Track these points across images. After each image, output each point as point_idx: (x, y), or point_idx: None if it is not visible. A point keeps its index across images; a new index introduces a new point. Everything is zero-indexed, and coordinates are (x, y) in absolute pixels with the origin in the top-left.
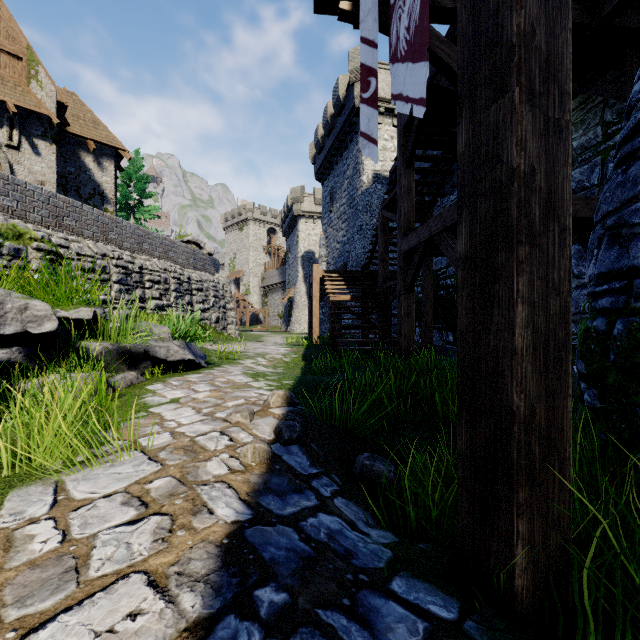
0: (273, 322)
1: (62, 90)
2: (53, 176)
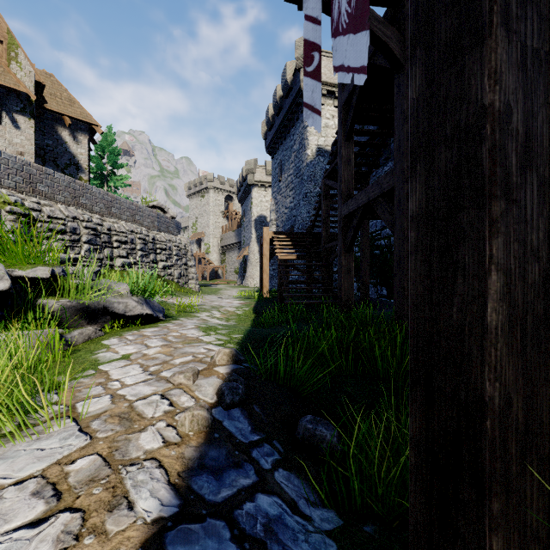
0: (230, 277)
1: (41, 72)
2: (31, 147)
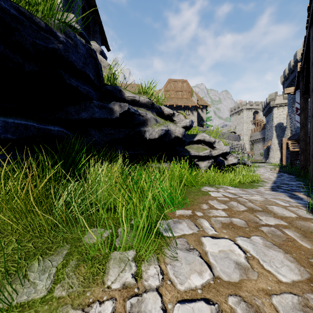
0: (257, 157)
1: None
2: (196, 119)
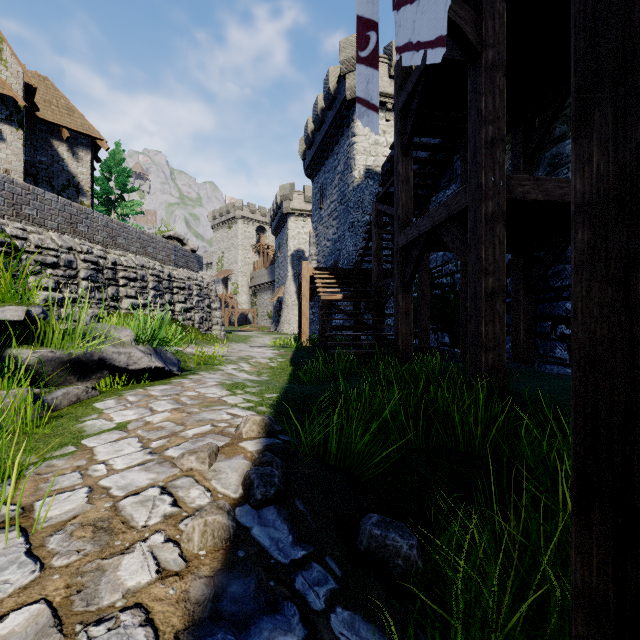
0: (262, 322)
1: (33, 74)
2: (20, 164)
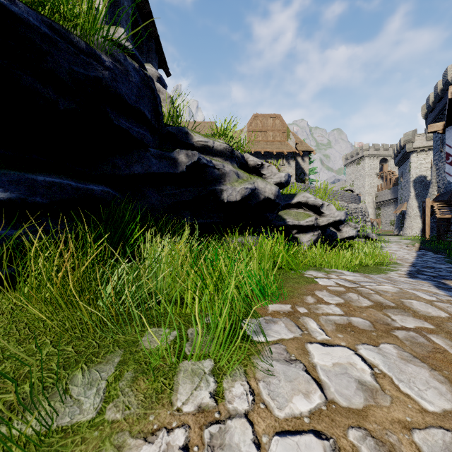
0: (385, 228)
1: None
2: (294, 172)
